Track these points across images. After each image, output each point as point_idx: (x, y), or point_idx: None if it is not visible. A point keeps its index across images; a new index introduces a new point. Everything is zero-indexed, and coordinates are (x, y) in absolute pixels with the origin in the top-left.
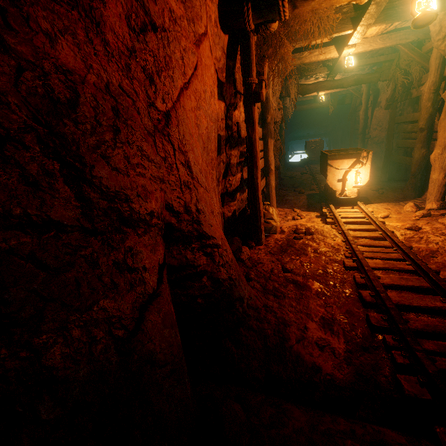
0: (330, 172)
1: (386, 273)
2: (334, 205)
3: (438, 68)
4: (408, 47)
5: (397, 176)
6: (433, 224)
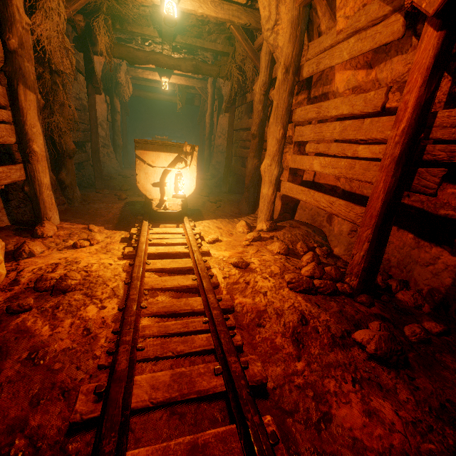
0: (141, 169)
1: (169, 419)
2: (153, 222)
3: (268, 66)
4: (242, 34)
5: (237, 188)
6: (263, 254)
